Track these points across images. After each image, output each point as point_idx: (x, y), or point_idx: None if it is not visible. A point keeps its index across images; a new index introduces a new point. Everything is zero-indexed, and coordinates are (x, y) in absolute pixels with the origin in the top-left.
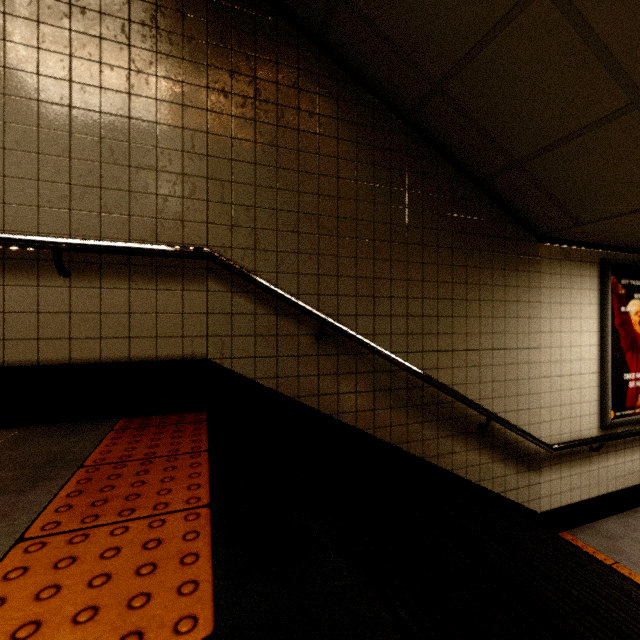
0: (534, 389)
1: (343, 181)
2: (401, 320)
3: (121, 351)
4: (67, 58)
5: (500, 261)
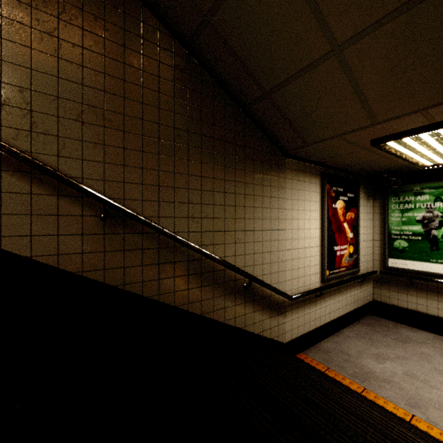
0: (282, 258)
1: (130, 84)
2: (183, 206)
3: None
4: None
5: (259, 167)
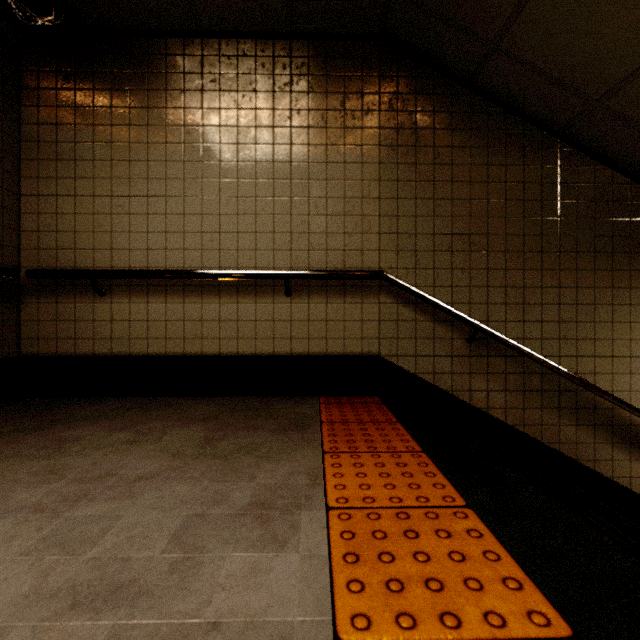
0: None
1: (493, 202)
2: (552, 326)
3: (321, 348)
4: (289, 147)
5: None
